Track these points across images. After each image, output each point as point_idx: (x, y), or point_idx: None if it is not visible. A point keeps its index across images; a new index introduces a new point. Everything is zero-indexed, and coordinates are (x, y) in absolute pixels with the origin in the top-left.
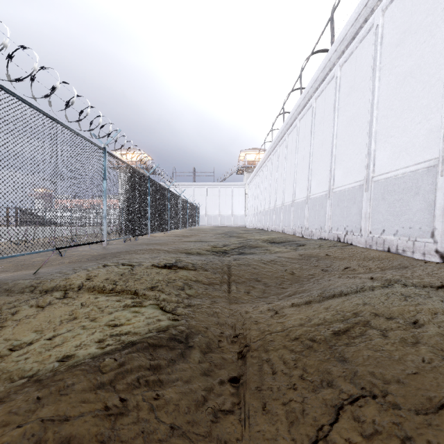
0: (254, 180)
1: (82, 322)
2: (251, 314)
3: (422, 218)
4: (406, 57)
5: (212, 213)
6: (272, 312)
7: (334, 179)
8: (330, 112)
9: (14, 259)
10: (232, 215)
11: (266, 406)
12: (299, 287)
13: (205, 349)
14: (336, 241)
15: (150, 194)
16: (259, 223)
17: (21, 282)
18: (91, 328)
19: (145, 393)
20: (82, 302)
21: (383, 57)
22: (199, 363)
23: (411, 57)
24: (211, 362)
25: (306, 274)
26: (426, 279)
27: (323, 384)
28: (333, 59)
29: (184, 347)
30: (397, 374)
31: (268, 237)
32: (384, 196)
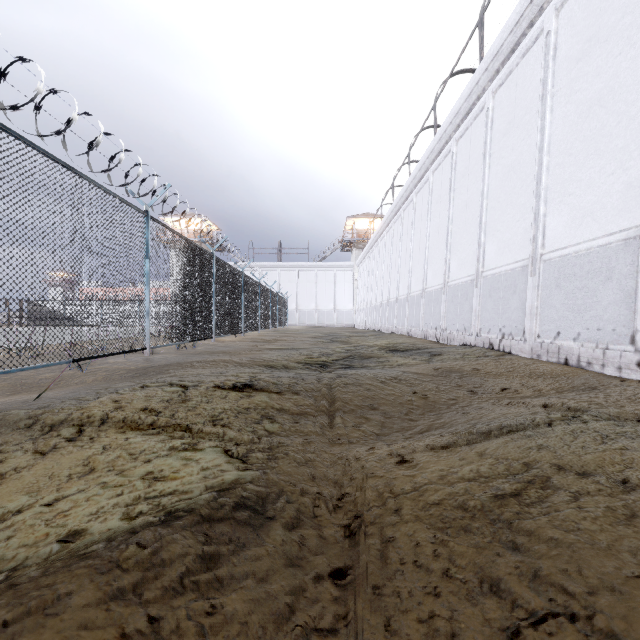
0: (367, 260)
1: (103, 478)
2: (364, 463)
3: (617, 316)
4: (591, 77)
5: (306, 307)
6: (397, 459)
7: (483, 257)
8: (478, 160)
9: (11, 376)
10: (335, 310)
11: (391, 623)
12: (435, 419)
13: (293, 522)
14: (488, 348)
15: (216, 280)
16: (374, 322)
17: (13, 413)
18: (116, 487)
19: (192, 605)
20: (105, 444)
21: (557, 77)
22: (283, 545)
23: (599, 76)
24: (301, 543)
25: (446, 398)
26: (628, 408)
27: (484, 588)
28: (482, 82)
29: (259, 519)
30: (609, 576)
31: (387, 343)
32: (559, 283)
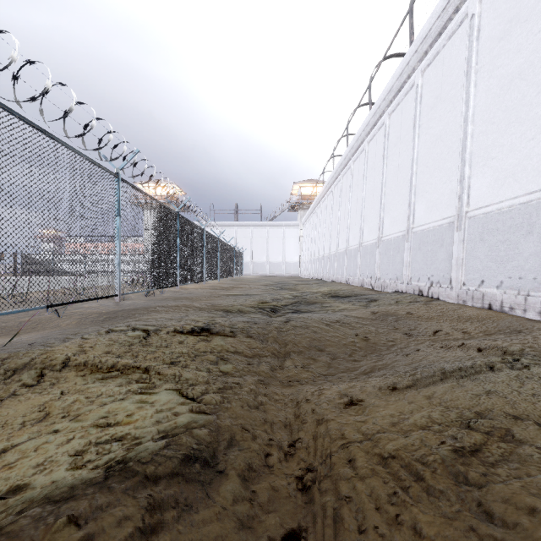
0: (311, 219)
1: (56, 425)
2: (314, 407)
3: (538, 266)
4: (513, 53)
5: (259, 259)
6: (346, 403)
7: (413, 215)
8: (409, 131)
9: None
10: (284, 262)
11: None
12: (377, 360)
13: (244, 473)
14: (418, 294)
15: (180, 235)
16: (317, 272)
17: None
18: (68, 435)
19: None
20: (64, 388)
21: (480, 55)
22: (233, 503)
23: (519, 53)
24: (253, 500)
25: (385, 340)
26: None
27: None
28: (412, 62)
29: (209, 473)
30: None
31: (329, 290)
32: (483, 237)
